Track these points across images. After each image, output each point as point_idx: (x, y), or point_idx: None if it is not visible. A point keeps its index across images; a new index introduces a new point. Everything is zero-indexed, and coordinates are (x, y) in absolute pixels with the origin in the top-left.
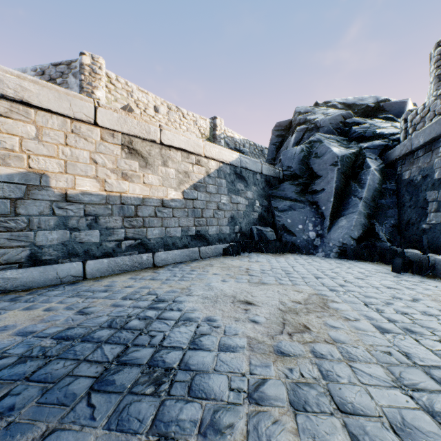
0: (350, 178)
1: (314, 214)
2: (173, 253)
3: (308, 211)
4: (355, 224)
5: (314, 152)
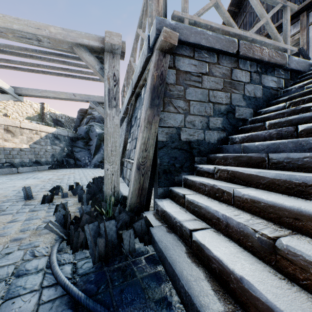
0: (102, 141)
1: (89, 154)
2: (26, 168)
3: (87, 153)
4: (99, 157)
5: (91, 130)
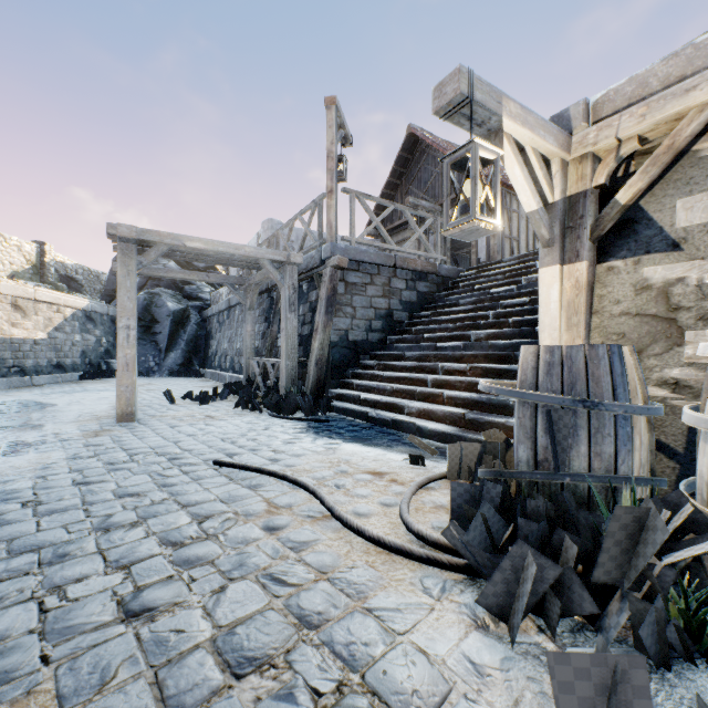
0: (180, 326)
1: (155, 350)
2: (44, 377)
3: (150, 348)
4: (180, 356)
5: (156, 303)
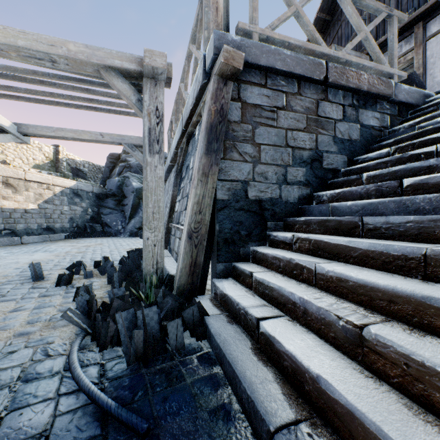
0: (141, 199)
1: (122, 217)
2: (33, 237)
3: (119, 215)
4: (137, 221)
5: (125, 183)
